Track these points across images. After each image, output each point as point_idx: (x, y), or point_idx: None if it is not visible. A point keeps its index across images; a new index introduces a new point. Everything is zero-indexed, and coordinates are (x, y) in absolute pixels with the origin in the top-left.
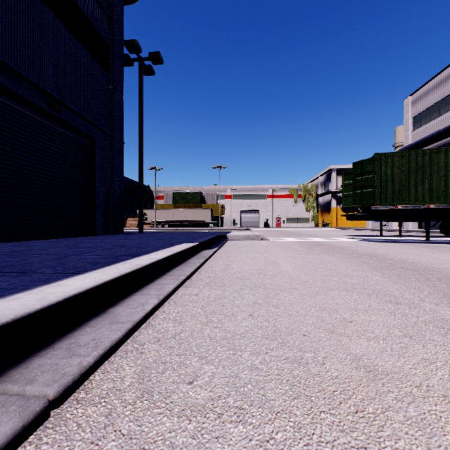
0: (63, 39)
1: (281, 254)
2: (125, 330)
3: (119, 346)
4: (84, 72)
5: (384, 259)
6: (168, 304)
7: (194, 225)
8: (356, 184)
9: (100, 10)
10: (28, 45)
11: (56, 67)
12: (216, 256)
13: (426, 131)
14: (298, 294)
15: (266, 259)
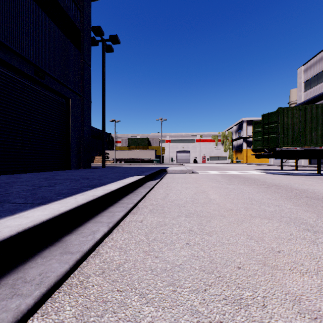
0: (46, 25)
1: (208, 184)
2: (73, 262)
3: (66, 279)
4: (62, 49)
5: (290, 189)
6: (117, 230)
7: (143, 161)
8: (264, 131)
9: (74, 4)
10: (19, 29)
11: (41, 46)
12: (158, 186)
13: (315, 91)
14: (226, 221)
15: (197, 188)
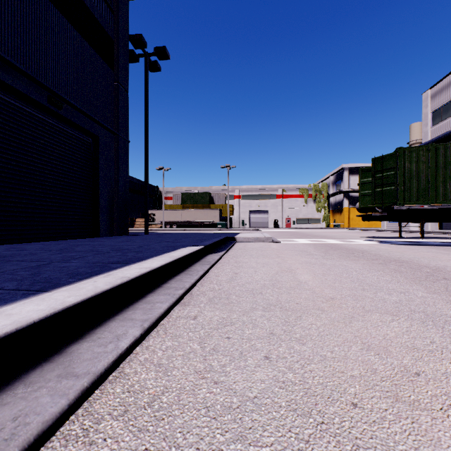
0: (64, 32)
1: (296, 259)
2: (75, 394)
3: (60, 426)
4: (87, 67)
5: (417, 267)
6: (156, 333)
7: (202, 225)
8: (375, 182)
9: (104, 3)
10: (26, 37)
11: (57, 62)
12: (223, 262)
13: (447, 126)
14: (327, 318)
15: (280, 265)
